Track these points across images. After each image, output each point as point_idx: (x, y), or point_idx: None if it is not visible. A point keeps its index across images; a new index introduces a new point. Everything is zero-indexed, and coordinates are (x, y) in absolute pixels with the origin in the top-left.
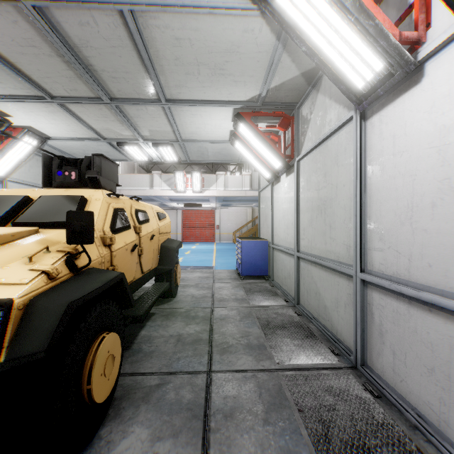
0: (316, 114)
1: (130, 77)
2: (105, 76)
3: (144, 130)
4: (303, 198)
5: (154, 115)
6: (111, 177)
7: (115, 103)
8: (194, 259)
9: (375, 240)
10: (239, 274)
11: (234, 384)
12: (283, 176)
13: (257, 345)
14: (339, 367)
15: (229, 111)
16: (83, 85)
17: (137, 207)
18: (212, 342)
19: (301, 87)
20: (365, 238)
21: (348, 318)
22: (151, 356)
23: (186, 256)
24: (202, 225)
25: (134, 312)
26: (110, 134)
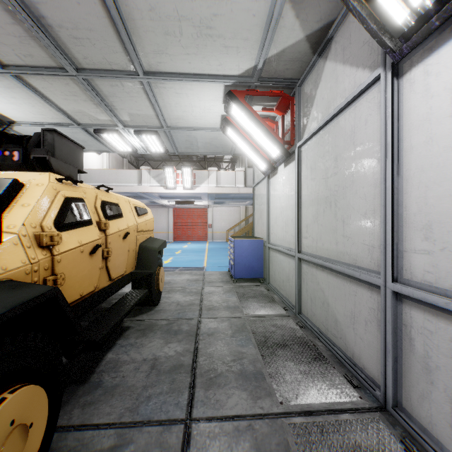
0: (324, 87)
1: (96, 38)
2: (64, 36)
3: (123, 113)
4: (306, 189)
5: (132, 93)
6: (70, 161)
7: (82, 76)
8: (184, 260)
9: (416, 238)
10: (231, 277)
11: (222, 443)
12: (281, 167)
13: (253, 372)
14: (363, 409)
15: (219, 89)
16: (39, 49)
17: (106, 199)
18: (196, 370)
19: (305, 57)
20: (399, 236)
21: (371, 340)
22: (112, 394)
23: (177, 256)
24: (194, 224)
25: (90, 335)
26: (84, 118)
